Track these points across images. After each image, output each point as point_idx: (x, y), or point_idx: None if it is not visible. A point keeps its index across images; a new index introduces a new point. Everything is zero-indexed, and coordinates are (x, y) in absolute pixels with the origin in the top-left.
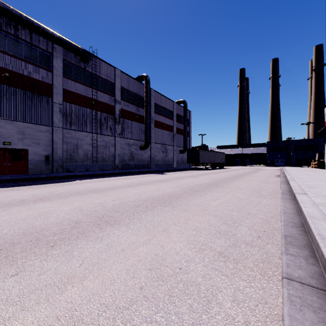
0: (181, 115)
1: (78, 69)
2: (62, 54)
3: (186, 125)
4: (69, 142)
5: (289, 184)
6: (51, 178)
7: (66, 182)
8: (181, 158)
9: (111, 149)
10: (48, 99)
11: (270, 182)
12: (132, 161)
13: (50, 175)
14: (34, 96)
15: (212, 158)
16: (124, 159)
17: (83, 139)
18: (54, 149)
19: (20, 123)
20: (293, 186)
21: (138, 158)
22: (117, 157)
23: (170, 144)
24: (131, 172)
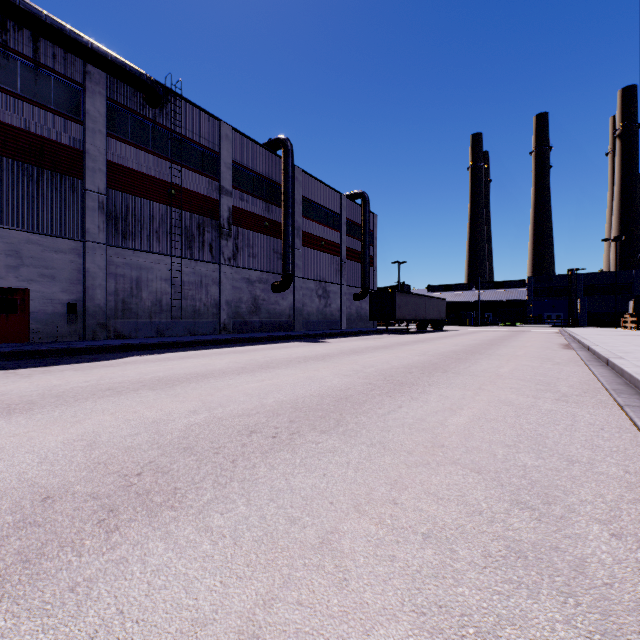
0: (357, 222)
1: (141, 121)
2: (105, 88)
3: (368, 242)
4: (120, 274)
5: (611, 365)
6: (75, 351)
7: (103, 360)
8: (356, 310)
9: (211, 290)
10: (74, 182)
11: (560, 360)
12: (257, 316)
13: (73, 346)
14: (43, 174)
15: (421, 309)
16: (238, 312)
17: (151, 269)
18: (87, 289)
19: (10, 231)
20: (636, 373)
21: (269, 309)
22: (225, 307)
23: (335, 281)
24: (252, 338)
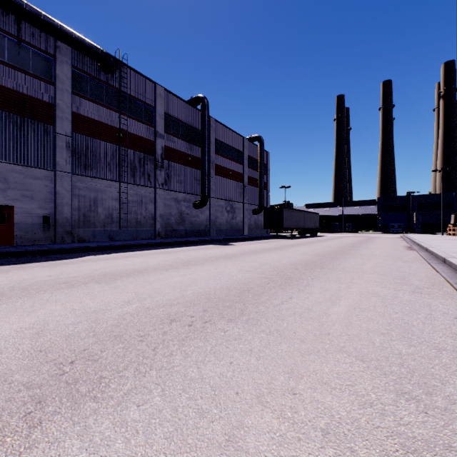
0: (255, 158)
1: (97, 83)
2: (71, 58)
3: (263, 172)
4: (82, 195)
5: (448, 263)
6: (46, 251)
7: (66, 259)
8: (254, 221)
9: (149, 207)
10: (47, 128)
11: (407, 259)
12: (182, 226)
13: (45, 248)
14: (24, 121)
15: (301, 220)
16: (169, 222)
17: (105, 192)
18: (57, 206)
19: None
20: None
21: (191, 220)
22: (159, 219)
23: (239, 200)
24: (179, 242)
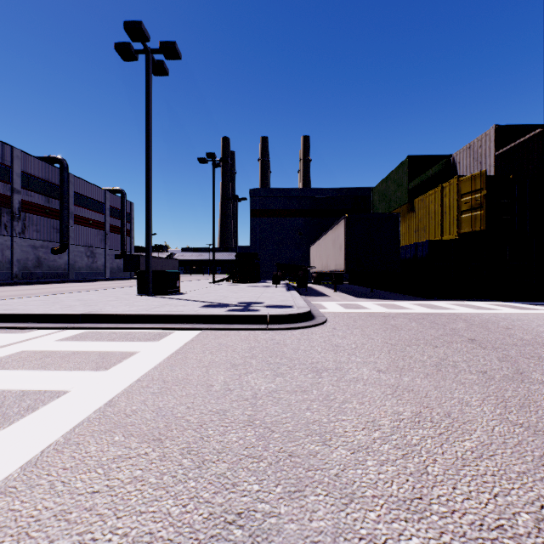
0: (118, 208)
1: None
2: None
3: (125, 222)
4: None
5: None
6: None
7: None
8: (117, 265)
9: (6, 253)
10: None
11: None
12: (40, 269)
13: None
14: None
15: (159, 265)
16: (26, 266)
17: None
18: None
19: None
20: None
21: (50, 264)
22: (17, 264)
23: (101, 246)
24: (43, 282)
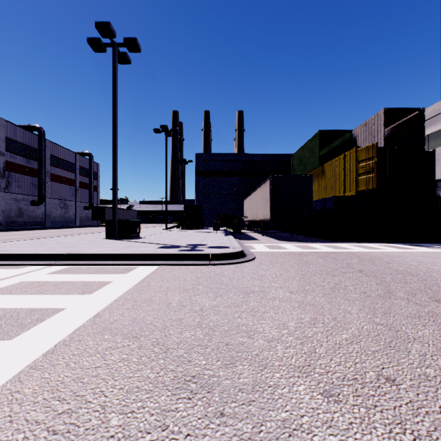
0: (87, 168)
1: None
2: None
3: (93, 179)
4: None
5: None
6: None
7: None
8: (86, 215)
9: None
10: None
11: None
12: (21, 218)
13: None
14: None
15: (121, 215)
16: (10, 216)
17: None
18: None
19: None
20: None
21: (29, 214)
22: (2, 214)
23: (72, 199)
24: (25, 228)
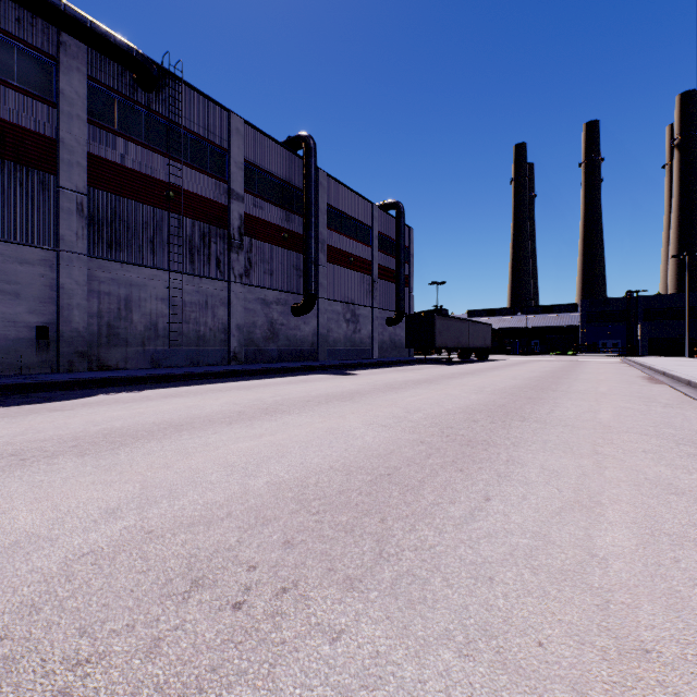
0: (391, 236)
1: (132, 107)
2: (85, 63)
3: (403, 258)
4: (104, 292)
5: None
6: (32, 386)
7: (59, 400)
8: (389, 337)
9: (219, 313)
10: (44, 178)
11: (666, 400)
12: (274, 343)
13: (29, 381)
14: (3, 166)
15: (464, 335)
16: (252, 338)
17: (144, 287)
18: (61, 310)
19: None
20: None
21: (289, 335)
22: (236, 333)
23: (366, 303)
24: (266, 370)
